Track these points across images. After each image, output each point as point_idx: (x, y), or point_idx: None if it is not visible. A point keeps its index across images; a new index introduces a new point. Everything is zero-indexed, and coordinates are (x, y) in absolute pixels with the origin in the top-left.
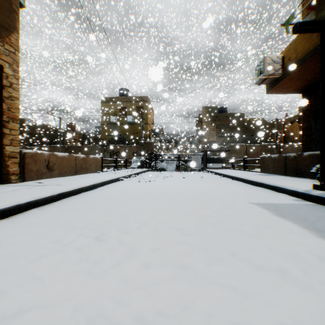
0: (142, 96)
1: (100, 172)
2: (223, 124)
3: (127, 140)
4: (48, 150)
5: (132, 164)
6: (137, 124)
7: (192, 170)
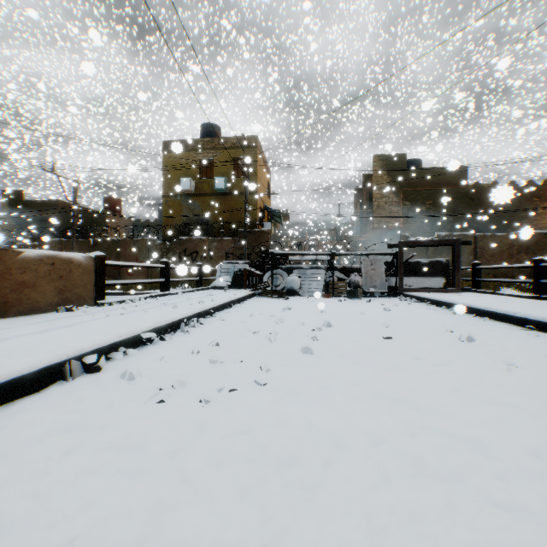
0: (247, 136)
1: (78, 310)
2: (418, 191)
3: (215, 228)
4: (56, 248)
5: (217, 279)
6: (235, 195)
7: (365, 295)
